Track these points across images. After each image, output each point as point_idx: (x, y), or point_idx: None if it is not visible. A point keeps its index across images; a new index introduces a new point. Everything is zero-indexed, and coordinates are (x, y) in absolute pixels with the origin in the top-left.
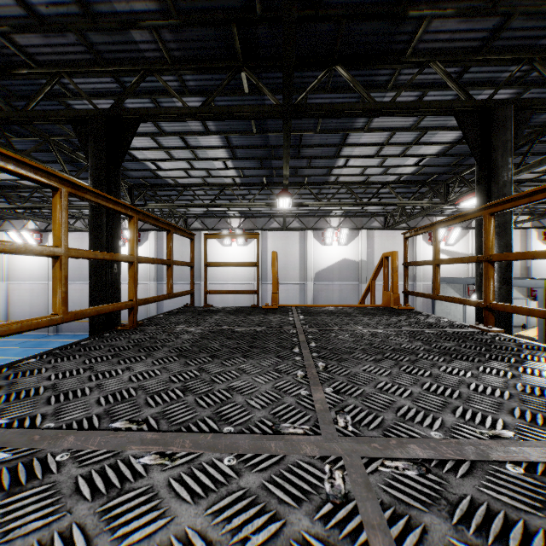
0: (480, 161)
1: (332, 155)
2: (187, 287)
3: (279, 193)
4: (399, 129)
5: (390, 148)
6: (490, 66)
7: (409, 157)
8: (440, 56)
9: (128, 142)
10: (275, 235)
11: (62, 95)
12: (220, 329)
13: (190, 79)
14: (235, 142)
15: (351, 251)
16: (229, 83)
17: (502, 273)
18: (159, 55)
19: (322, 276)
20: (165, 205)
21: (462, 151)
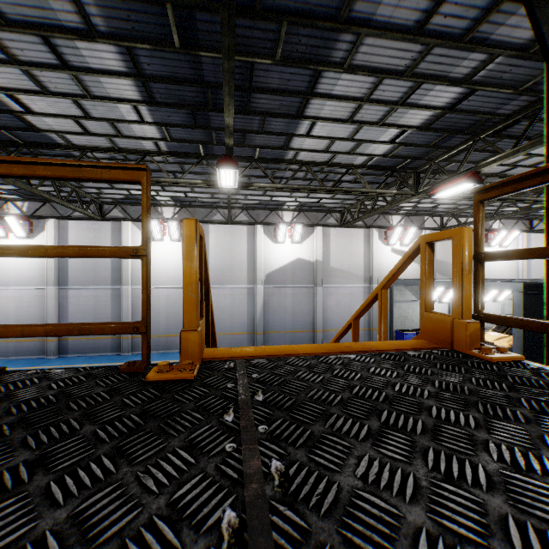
0: None
1: (293, 114)
2: (102, 293)
3: (220, 160)
4: (390, 72)
5: (369, 110)
6: None
7: (388, 127)
8: None
9: None
10: (218, 230)
11: None
12: None
13: None
14: (148, 66)
15: (305, 250)
16: None
17: None
18: None
19: (274, 279)
20: None
21: (449, 125)
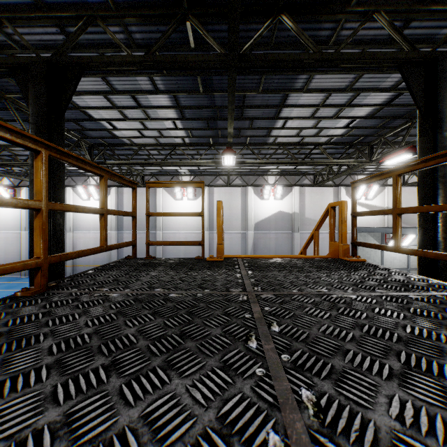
0: (424, 112)
1: (272, 116)
2: (144, 236)
3: (224, 150)
4: (335, 90)
5: (325, 110)
6: (431, 22)
7: (341, 119)
8: (385, 7)
9: (71, 90)
10: (220, 191)
11: (10, 48)
12: (150, 295)
13: (136, 31)
14: (183, 101)
15: (285, 204)
16: (175, 36)
17: (446, 223)
18: (101, 1)
19: (261, 226)
20: (122, 162)
21: (389, 113)
